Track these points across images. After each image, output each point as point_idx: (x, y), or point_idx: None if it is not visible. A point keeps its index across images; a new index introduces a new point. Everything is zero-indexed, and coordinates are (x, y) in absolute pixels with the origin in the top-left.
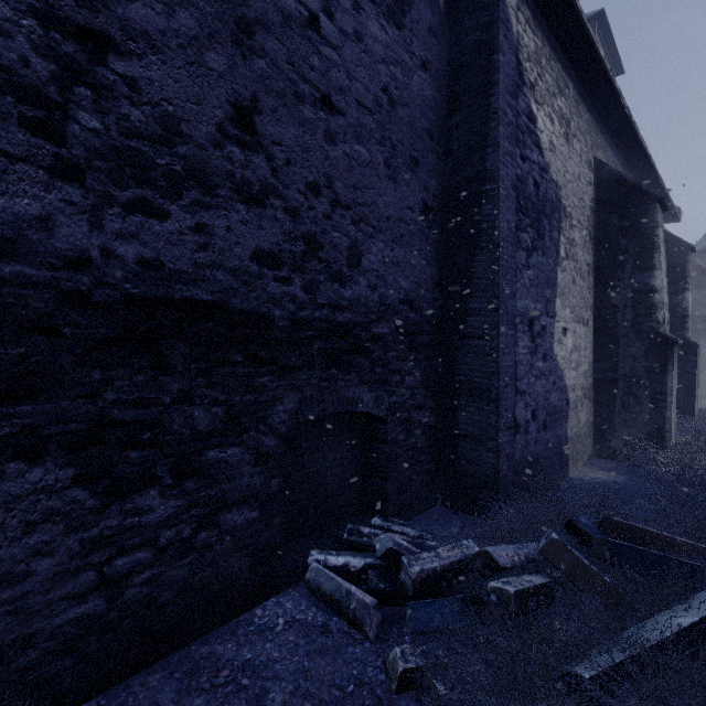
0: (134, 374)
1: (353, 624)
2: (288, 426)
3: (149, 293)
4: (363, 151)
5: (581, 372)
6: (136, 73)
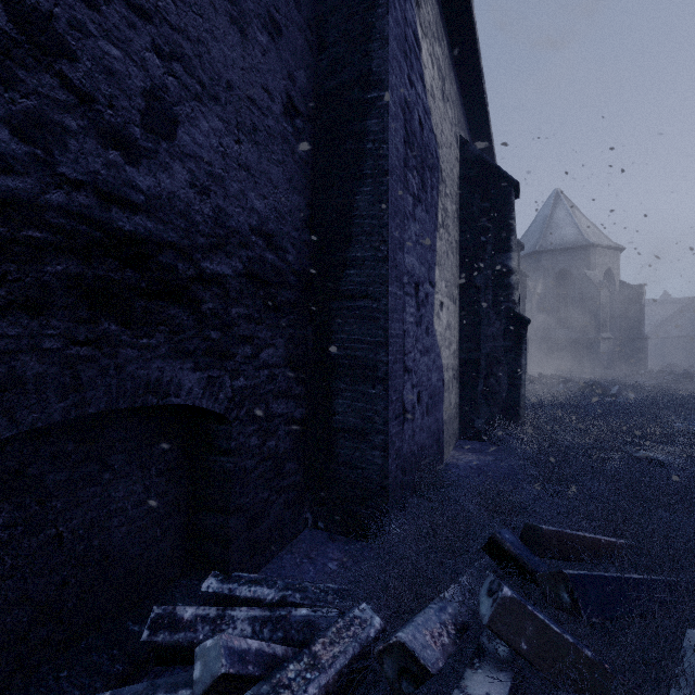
0: None
1: None
2: None
3: None
4: None
5: (452, 351)
6: None
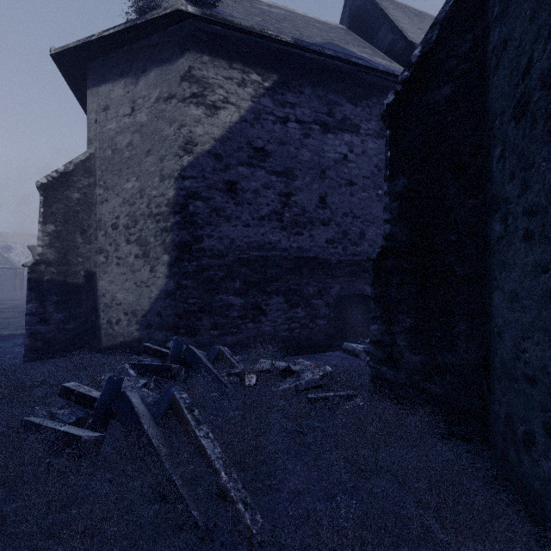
0: (295, 277)
1: (356, 356)
2: (336, 296)
3: (299, 256)
4: (365, 194)
5: None
6: (296, 199)
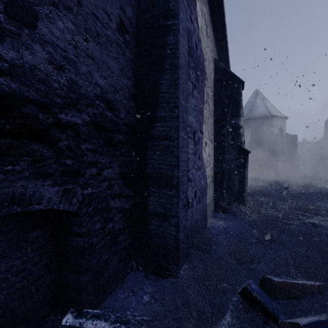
0: None
1: None
2: None
3: None
4: None
5: (211, 168)
6: None
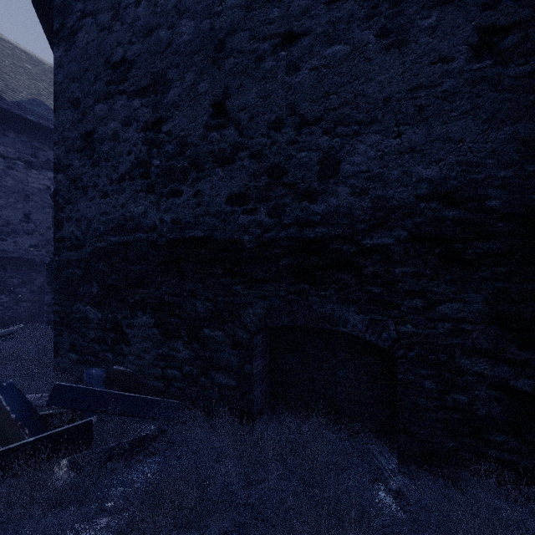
0: None
1: None
2: (41, 285)
3: (3, 256)
4: None
5: None
6: (0, 214)
